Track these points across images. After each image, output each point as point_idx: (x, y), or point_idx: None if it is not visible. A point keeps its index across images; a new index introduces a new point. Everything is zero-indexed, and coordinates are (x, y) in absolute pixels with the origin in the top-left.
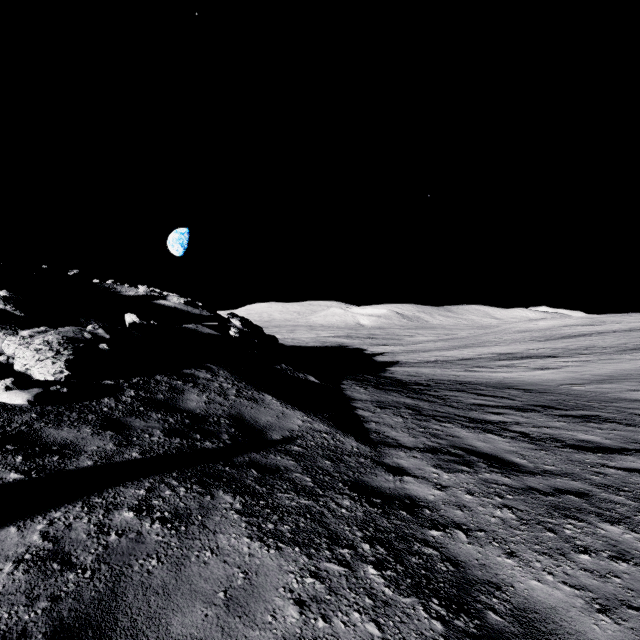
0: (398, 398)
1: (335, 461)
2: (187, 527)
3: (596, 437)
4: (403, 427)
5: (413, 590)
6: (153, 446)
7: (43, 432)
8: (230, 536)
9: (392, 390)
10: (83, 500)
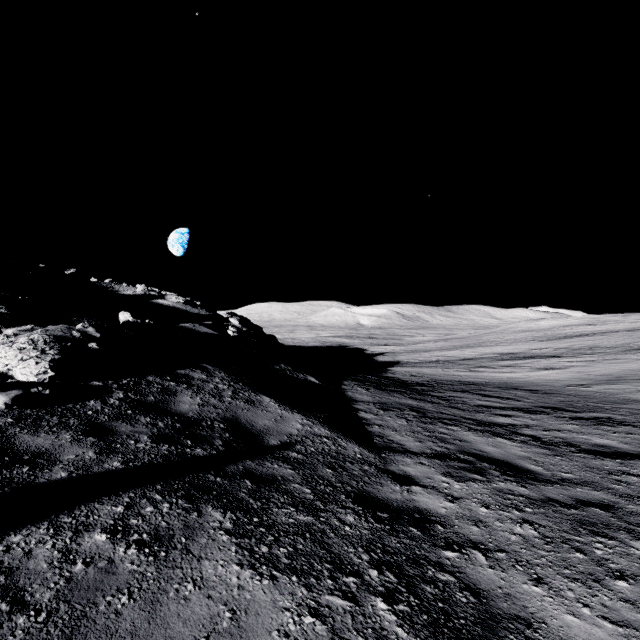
0: (401, 399)
1: (337, 469)
2: (168, 552)
3: (612, 441)
4: (408, 430)
5: (430, 630)
6: (138, 454)
7: (16, 439)
8: (217, 563)
9: (394, 391)
10: (50, 520)
